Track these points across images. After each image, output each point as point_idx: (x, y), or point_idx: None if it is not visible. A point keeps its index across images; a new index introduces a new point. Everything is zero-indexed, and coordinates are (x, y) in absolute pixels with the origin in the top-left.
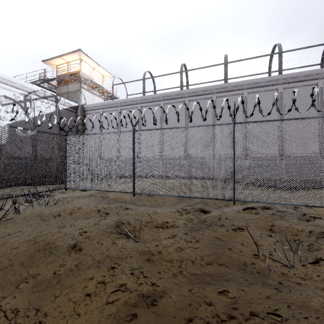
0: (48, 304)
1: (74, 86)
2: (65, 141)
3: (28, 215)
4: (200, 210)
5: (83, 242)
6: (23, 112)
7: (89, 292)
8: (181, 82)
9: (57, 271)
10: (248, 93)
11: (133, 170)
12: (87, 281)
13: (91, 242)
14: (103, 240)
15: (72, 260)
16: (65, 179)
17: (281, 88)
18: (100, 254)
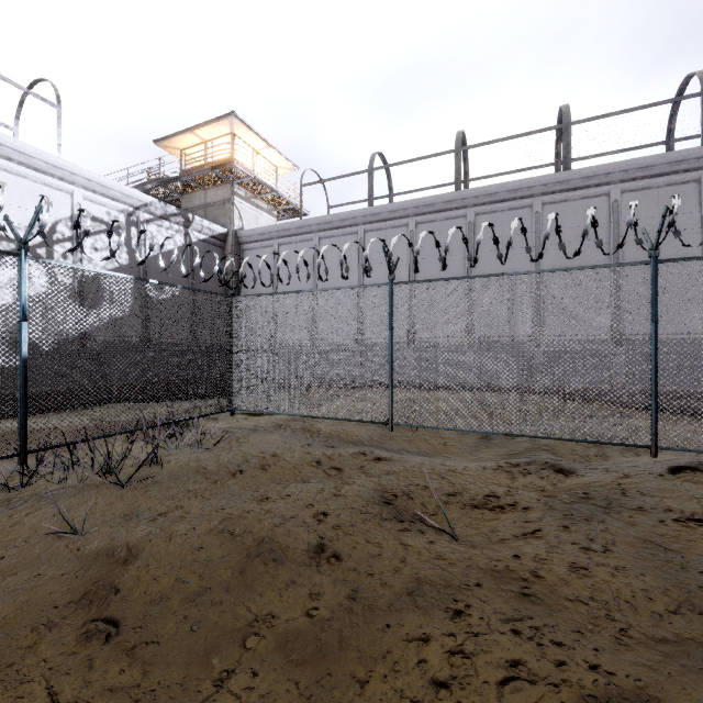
0: (350, 700)
1: (219, 191)
2: (230, 309)
3: (179, 470)
4: (551, 467)
5: (335, 539)
6: (125, 248)
7: (440, 678)
8: (458, 174)
9: (311, 610)
10: (622, 192)
11: (390, 372)
12: (418, 645)
13: (353, 540)
14: (375, 535)
15: (331, 585)
16: (230, 391)
17: None
18: (392, 572)
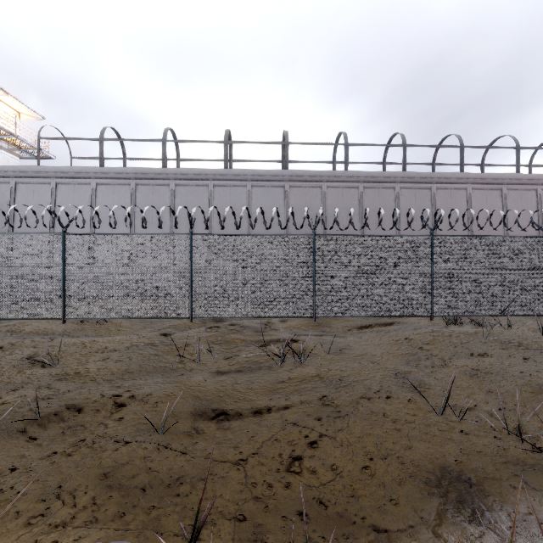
0: None
1: None
2: None
3: None
4: (160, 334)
5: None
6: None
7: None
8: (165, 156)
9: None
10: (252, 186)
11: (63, 287)
12: None
13: None
14: (5, 371)
15: None
16: None
17: (287, 186)
18: None
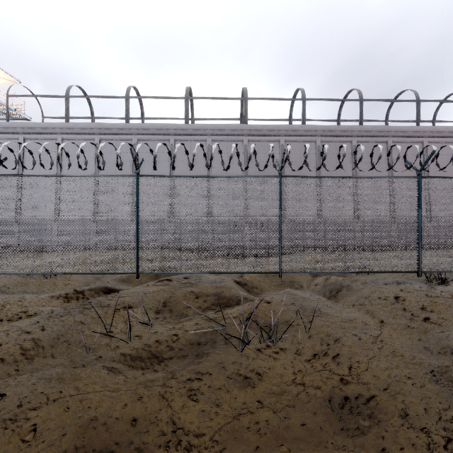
0: None
1: None
2: None
3: None
4: (105, 290)
5: None
6: None
7: None
8: (128, 112)
9: None
10: (212, 140)
11: None
12: None
13: None
14: None
15: None
16: None
17: (246, 140)
18: None
